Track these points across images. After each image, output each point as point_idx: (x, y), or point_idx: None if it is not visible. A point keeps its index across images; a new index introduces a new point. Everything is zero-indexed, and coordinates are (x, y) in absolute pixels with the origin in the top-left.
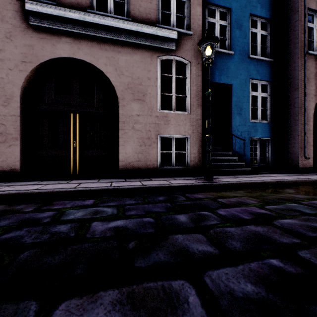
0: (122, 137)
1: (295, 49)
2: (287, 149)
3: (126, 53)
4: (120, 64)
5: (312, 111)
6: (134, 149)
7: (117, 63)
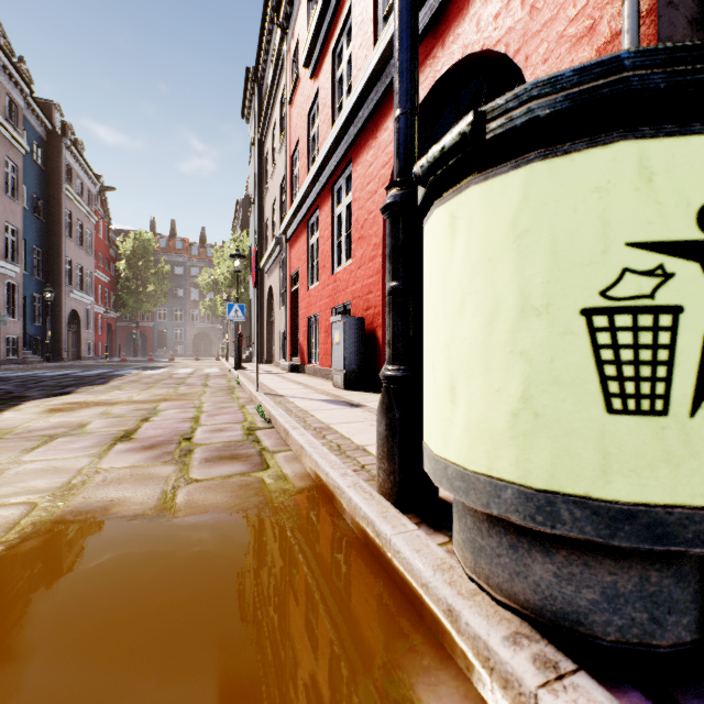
0: None
1: (61, 281)
2: (54, 346)
3: None
4: None
5: (68, 322)
6: None
7: None
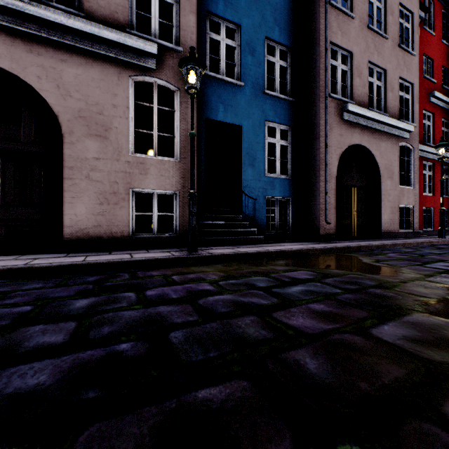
0: (69, 190)
1: (317, 90)
2: (309, 212)
3: (76, 64)
4: (66, 80)
5: (335, 167)
6: (91, 209)
7: (60, 78)
